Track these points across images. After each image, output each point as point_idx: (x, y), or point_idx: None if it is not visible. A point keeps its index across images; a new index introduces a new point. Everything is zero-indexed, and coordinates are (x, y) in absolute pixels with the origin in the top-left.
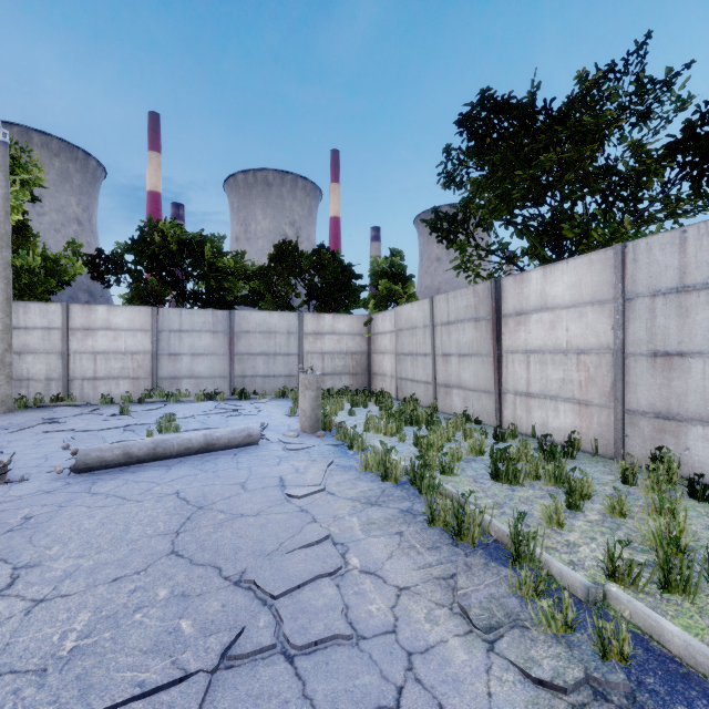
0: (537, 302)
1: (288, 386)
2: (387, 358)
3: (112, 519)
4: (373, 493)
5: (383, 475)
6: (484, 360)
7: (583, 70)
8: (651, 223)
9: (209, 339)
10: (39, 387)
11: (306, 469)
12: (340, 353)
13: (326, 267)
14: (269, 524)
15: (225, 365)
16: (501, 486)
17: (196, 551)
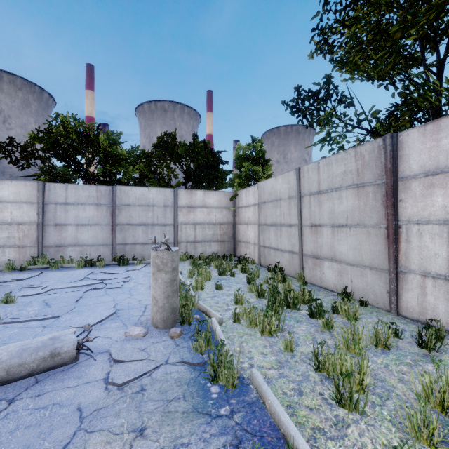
0: None
1: None
2: (250, 228)
3: None
4: None
5: None
6: (371, 232)
7: None
8: None
9: (93, 211)
10: None
11: None
12: (210, 224)
13: (198, 153)
14: None
15: (107, 234)
16: None
17: None
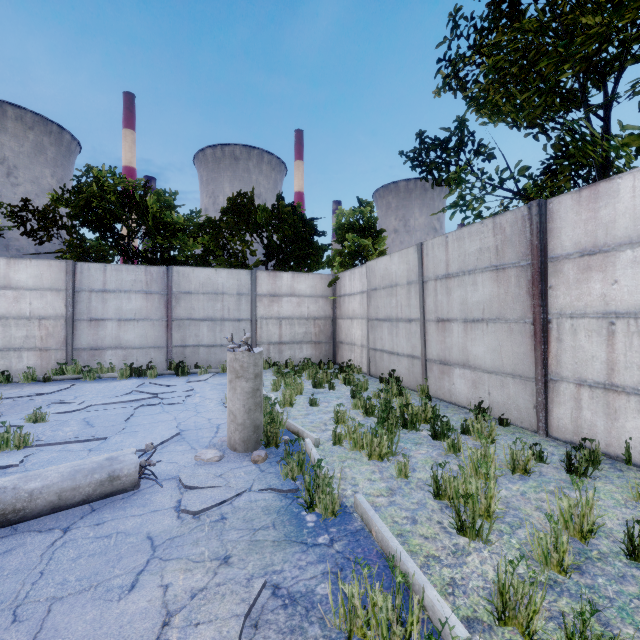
0: (635, 229)
1: None
2: (356, 324)
3: None
4: None
5: None
6: (513, 328)
7: None
8: None
9: (141, 301)
10: None
11: (185, 630)
12: (301, 319)
13: (285, 220)
14: None
15: (161, 332)
16: None
17: None
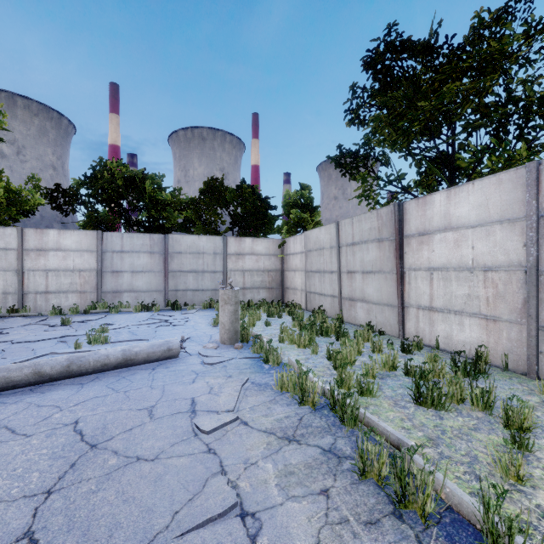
0: (441, 223)
1: (214, 298)
2: (297, 275)
3: None
4: (290, 422)
5: (300, 399)
6: (387, 277)
7: (480, 9)
8: (538, 153)
9: (147, 259)
10: None
11: (220, 388)
12: (258, 271)
13: (246, 199)
14: (166, 476)
15: (160, 280)
16: (426, 412)
17: (59, 531)
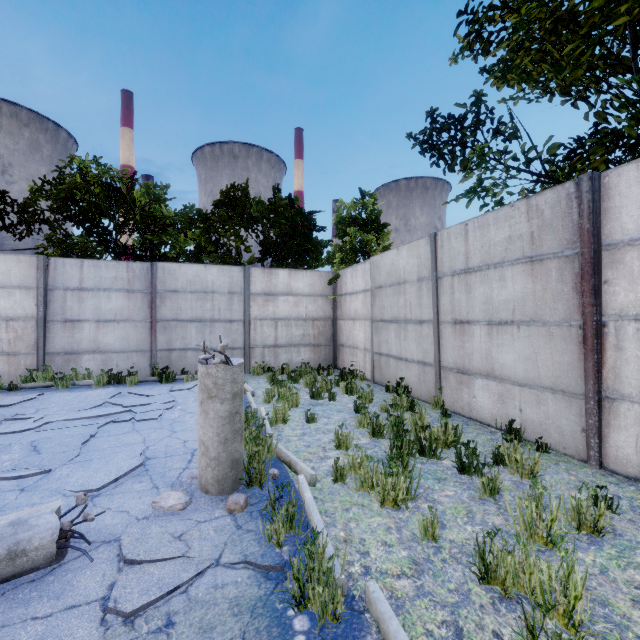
0: None
1: None
2: (358, 325)
3: None
4: None
5: None
6: (554, 332)
7: None
8: None
9: (122, 300)
10: None
11: None
12: (298, 319)
13: (281, 214)
14: None
15: (144, 334)
16: None
17: None
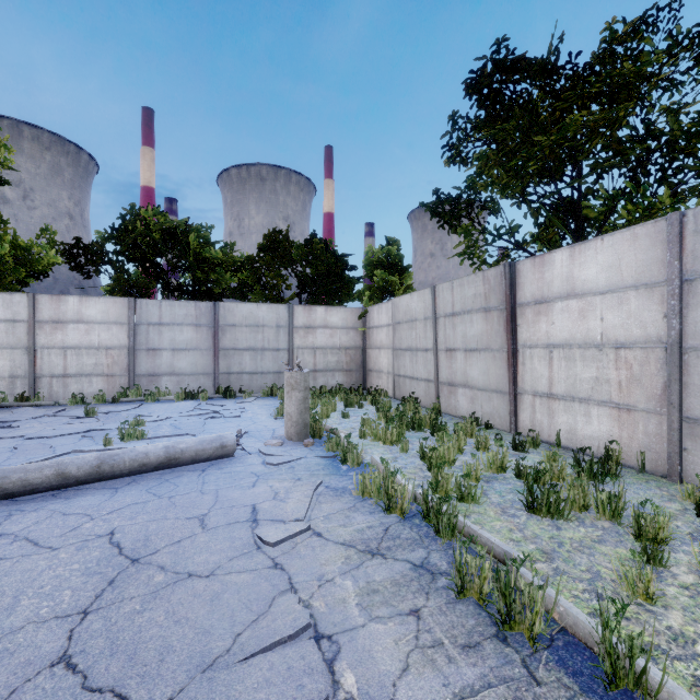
0: (563, 288)
1: (277, 383)
2: (383, 353)
3: (1, 583)
4: (374, 533)
5: (386, 506)
6: (496, 356)
7: (612, 20)
8: (686, 199)
9: (192, 333)
10: (2, 385)
11: (287, 493)
12: (333, 349)
13: (318, 257)
14: (225, 594)
15: (209, 360)
16: (540, 521)
17: (100, 655)
